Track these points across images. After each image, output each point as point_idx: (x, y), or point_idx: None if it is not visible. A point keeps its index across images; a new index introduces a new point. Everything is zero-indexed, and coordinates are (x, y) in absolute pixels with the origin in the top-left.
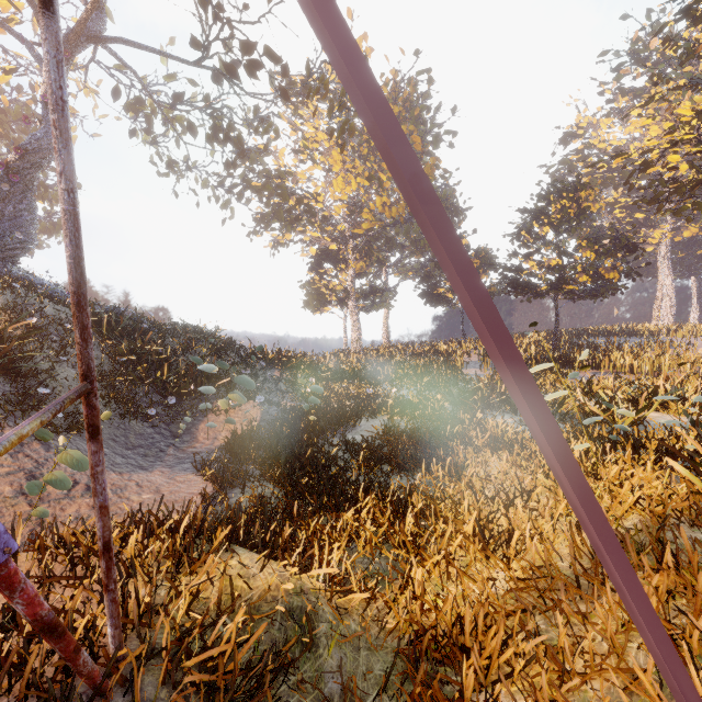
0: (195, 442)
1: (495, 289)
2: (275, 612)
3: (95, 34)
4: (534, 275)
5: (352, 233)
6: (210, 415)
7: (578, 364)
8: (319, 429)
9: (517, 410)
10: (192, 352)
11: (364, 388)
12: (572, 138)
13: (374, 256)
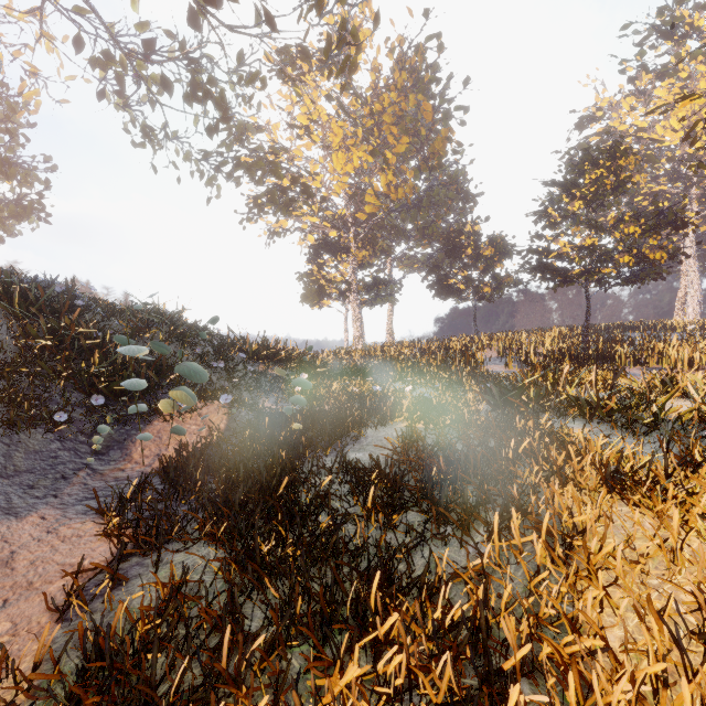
0: (127, 461)
1: (511, 279)
2: None
3: None
4: (562, 259)
5: (354, 220)
6: (156, 421)
7: (620, 359)
8: (306, 442)
9: (593, 415)
10: (145, 338)
11: (369, 386)
12: (588, 122)
13: (378, 245)
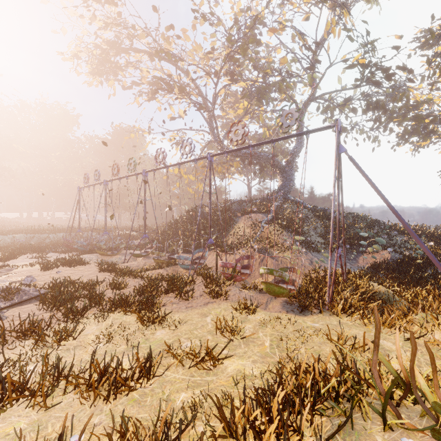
0: (357, 263)
1: None
2: (381, 294)
3: (313, 97)
4: None
5: None
6: (364, 254)
7: None
8: (423, 266)
9: None
10: (355, 226)
11: None
12: None
13: None
